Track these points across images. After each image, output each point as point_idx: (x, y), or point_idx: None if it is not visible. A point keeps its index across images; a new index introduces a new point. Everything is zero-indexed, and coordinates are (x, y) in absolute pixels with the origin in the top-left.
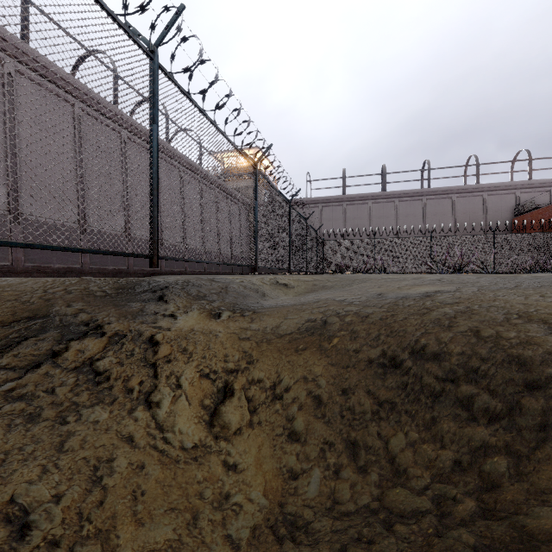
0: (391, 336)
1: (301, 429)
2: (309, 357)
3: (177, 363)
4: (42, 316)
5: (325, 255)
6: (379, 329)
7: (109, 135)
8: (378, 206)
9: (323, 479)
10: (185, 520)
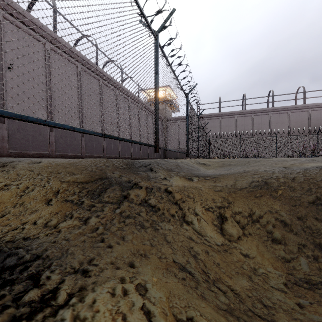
0: (319, 189)
1: (280, 237)
2: (266, 200)
3: (189, 203)
4: (105, 178)
5: (210, 148)
6: (308, 185)
7: (94, 82)
8: (241, 119)
9: (308, 262)
10: (246, 278)
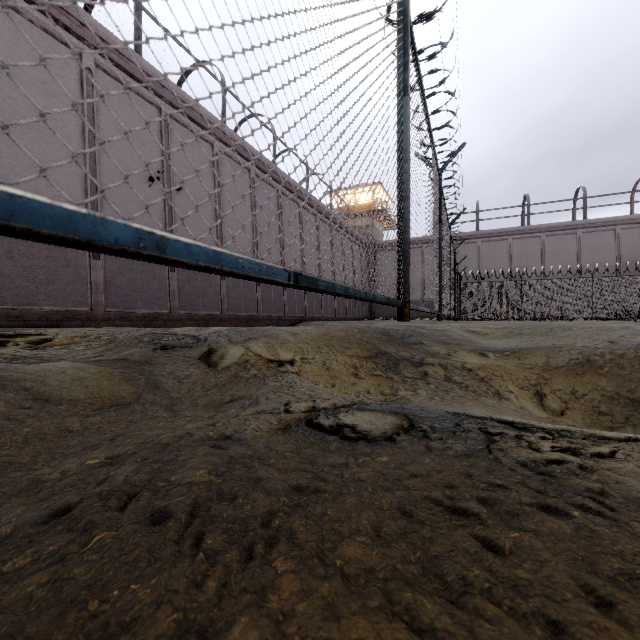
0: None
1: (607, 411)
2: (590, 377)
3: (497, 380)
4: (384, 352)
5: (463, 299)
6: (639, 361)
7: (270, 193)
8: (519, 242)
9: (635, 428)
10: None
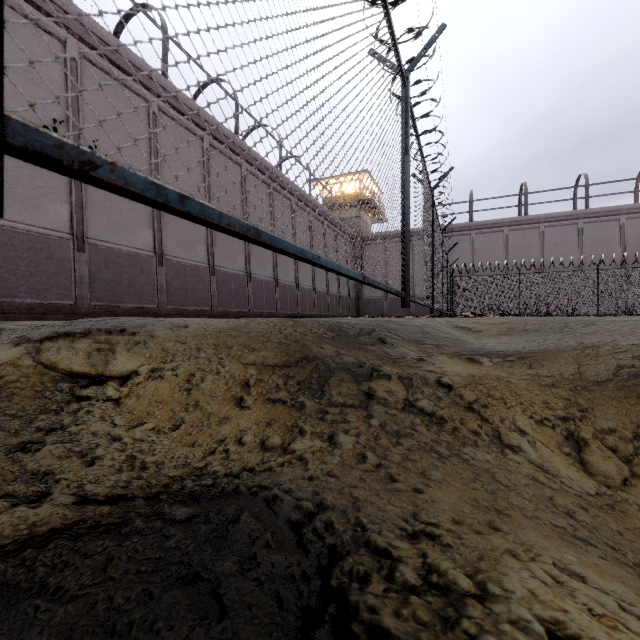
0: None
1: None
2: None
3: (497, 408)
4: (314, 357)
5: (455, 295)
6: None
7: (231, 169)
8: (516, 234)
9: None
10: None
